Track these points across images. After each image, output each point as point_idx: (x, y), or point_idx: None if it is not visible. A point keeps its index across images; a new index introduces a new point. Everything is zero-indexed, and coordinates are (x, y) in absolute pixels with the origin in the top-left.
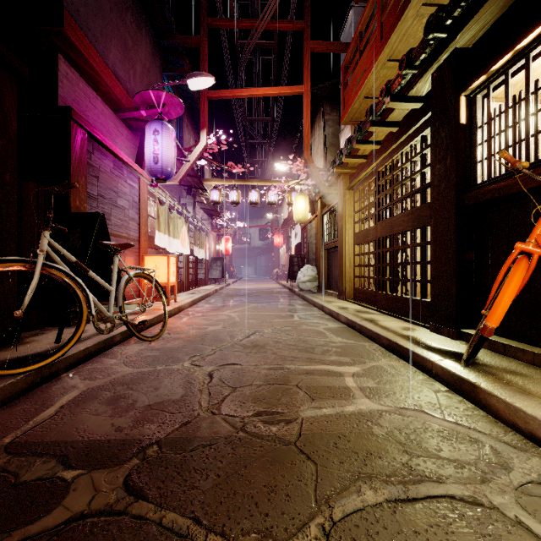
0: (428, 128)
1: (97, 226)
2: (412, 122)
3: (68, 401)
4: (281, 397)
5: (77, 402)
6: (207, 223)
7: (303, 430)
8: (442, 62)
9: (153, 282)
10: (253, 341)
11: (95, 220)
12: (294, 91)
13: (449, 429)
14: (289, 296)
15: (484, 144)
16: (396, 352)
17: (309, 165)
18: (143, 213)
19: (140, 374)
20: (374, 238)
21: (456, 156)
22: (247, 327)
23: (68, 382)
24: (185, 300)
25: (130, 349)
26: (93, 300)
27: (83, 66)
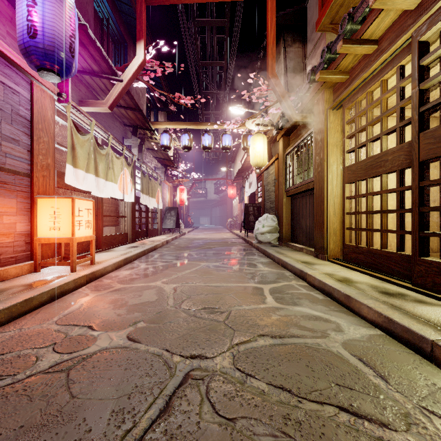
0: None
1: None
2: None
3: None
4: None
5: None
6: (160, 172)
7: None
8: None
9: None
10: None
11: None
12: None
13: None
14: (246, 249)
15: None
16: None
17: (275, 86)
18: (40, 136)
19: None
20: (397, 166)
21: None
22: (178, 338)
23: None
24: (112, 259)
25: None
26: None
27: None
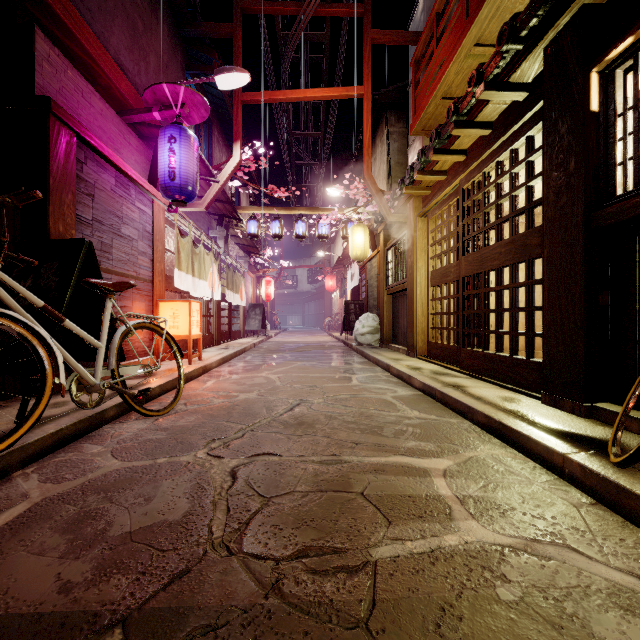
0: (538, 123)
1: (81, 257)
2: (513, 121)
3: (5, 523)
4: (338, 517)
5: (17, 527)
6: (243, 262)
7: (378, 591)
8: (562, 27)
9: (163, 335)
10: (297, 415)
11: (78, 249)
12: (351, 93)
13: (627, 590)
14: (344, 351)
15: (629, 137)
16: (500, 434)
17: (370, 186)
18: (158, 246)
19: (130, 471)
20: (455, 278)
21: (584, 158)
22: (290, 395)
23: (18, 487)
24: (213, 357)
25: (127, 429)
26: (69, 361)
27: (73, 49)
